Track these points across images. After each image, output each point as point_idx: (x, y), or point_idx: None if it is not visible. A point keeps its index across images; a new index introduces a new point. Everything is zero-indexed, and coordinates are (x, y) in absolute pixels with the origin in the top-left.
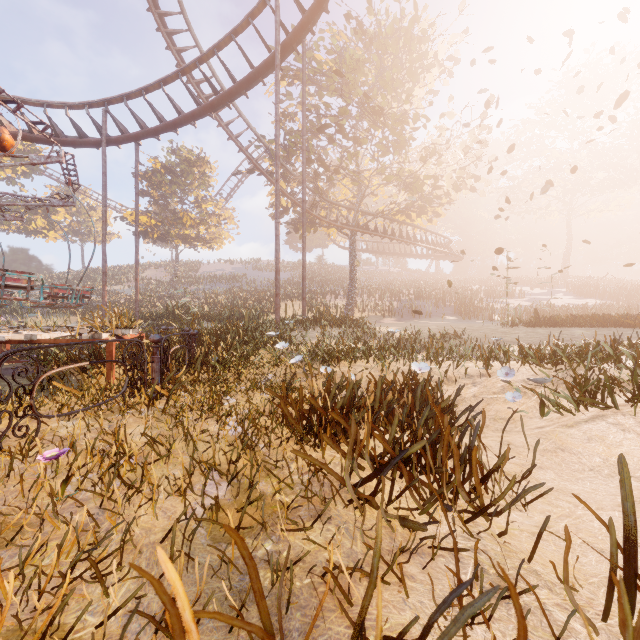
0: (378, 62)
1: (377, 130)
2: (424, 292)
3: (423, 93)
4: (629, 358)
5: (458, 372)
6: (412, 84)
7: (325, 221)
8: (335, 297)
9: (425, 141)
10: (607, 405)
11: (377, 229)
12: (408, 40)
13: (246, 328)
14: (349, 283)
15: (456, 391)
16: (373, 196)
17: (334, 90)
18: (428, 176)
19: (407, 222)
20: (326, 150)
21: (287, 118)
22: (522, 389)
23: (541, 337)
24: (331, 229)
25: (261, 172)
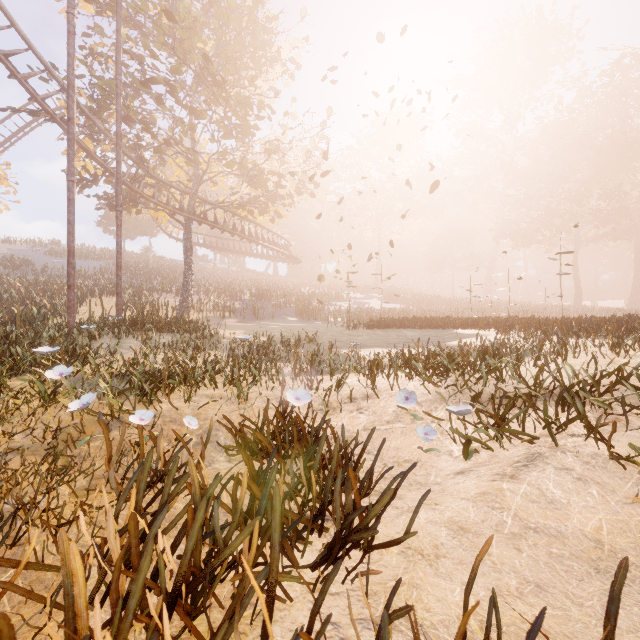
0: (219, 32)
1: (218, 106)
2: (266, 292)
3: (266, 87)
4: (512, 368)
5: (338, 394)
6: (255, 73)
7: (152, 201)
8: (166, 294)
9: (268, 136)
10: (536, 437)
11: (217, 221)
12: (252, 22)
13: (6, 337)
14: (184, 278)
15: (357, 434)
16: (212, 185)
17: (164, 43)
18: (272, 172)
19: (249, 218)
20: (153, 116)
21: (96, 59)
22: (418, 413)
23: (384, 339)
24: (160, 213)
25: (51, 116)
